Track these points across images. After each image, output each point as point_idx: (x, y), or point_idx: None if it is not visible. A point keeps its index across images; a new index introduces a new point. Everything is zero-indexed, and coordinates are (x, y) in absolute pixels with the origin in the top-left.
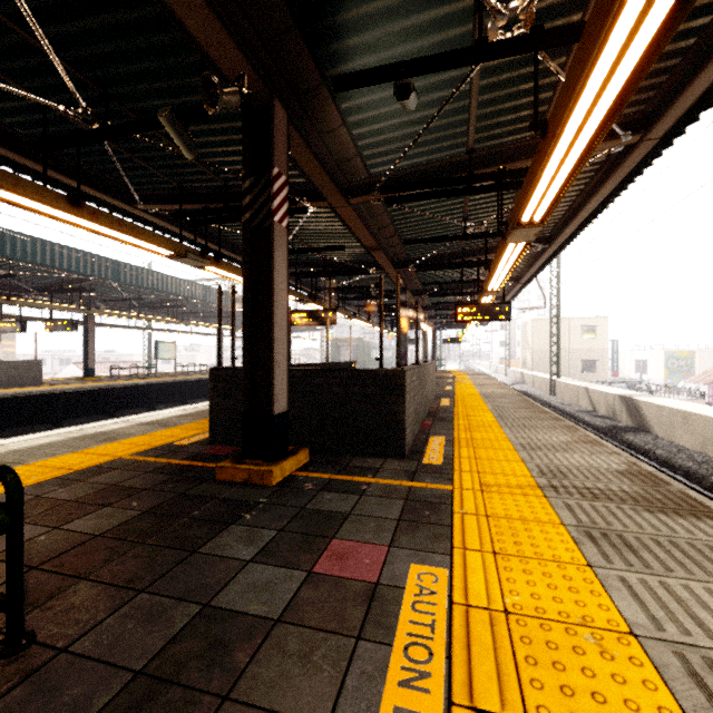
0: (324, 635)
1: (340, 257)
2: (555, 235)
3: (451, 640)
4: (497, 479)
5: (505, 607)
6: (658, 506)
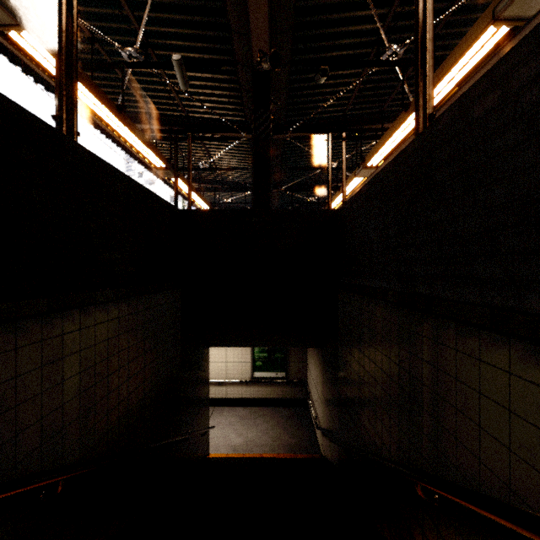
0: None
1: None
2: None
3: None
4: None
5: None
6: None
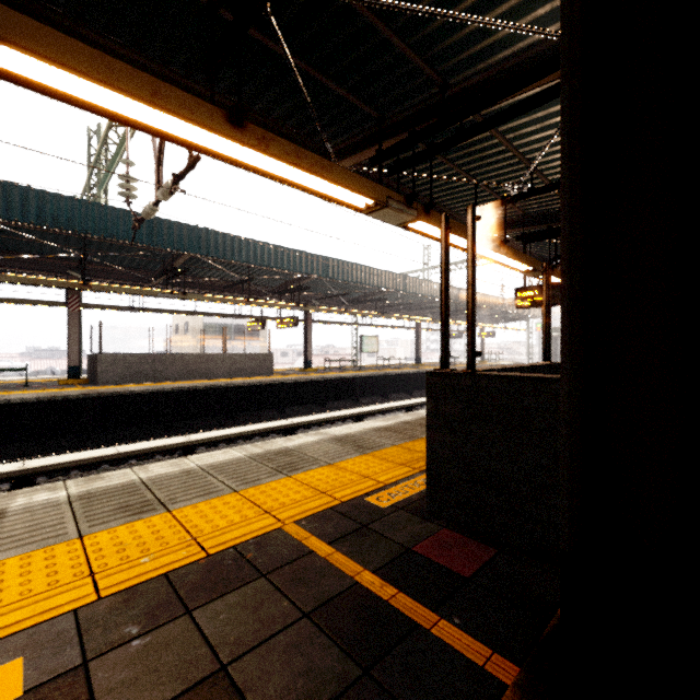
0: None
1: None
2: None
3: None
4: None
5: None
6: None
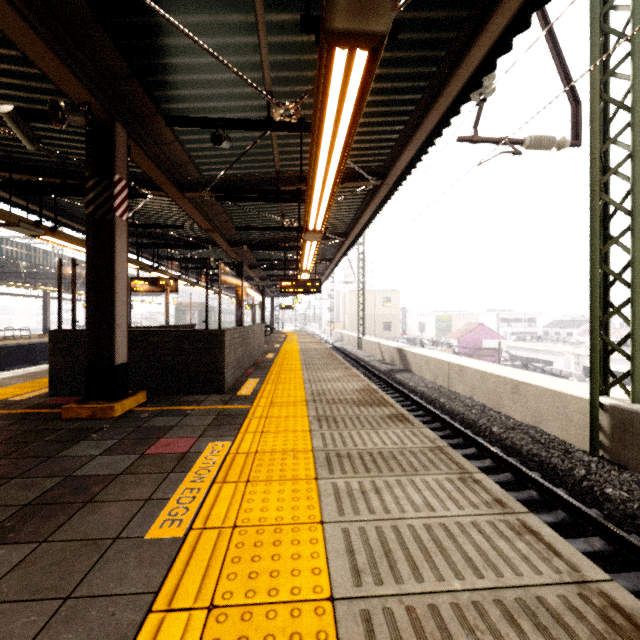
0: (150, 475)
1: (181, 233)
2: (349, 232)
3: (222, 465)
4: (283, 399)
5: (256, 451)
6: (364, 403)
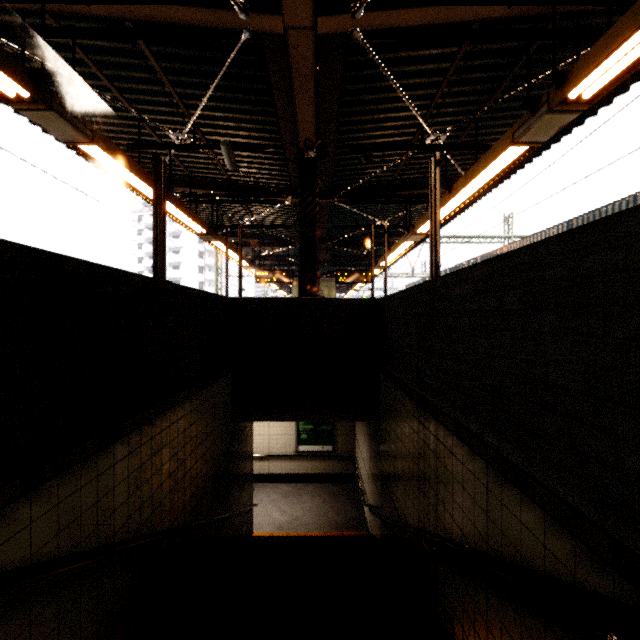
0: None
1: None
2: None
3: None
4: None
5: None
6: None
